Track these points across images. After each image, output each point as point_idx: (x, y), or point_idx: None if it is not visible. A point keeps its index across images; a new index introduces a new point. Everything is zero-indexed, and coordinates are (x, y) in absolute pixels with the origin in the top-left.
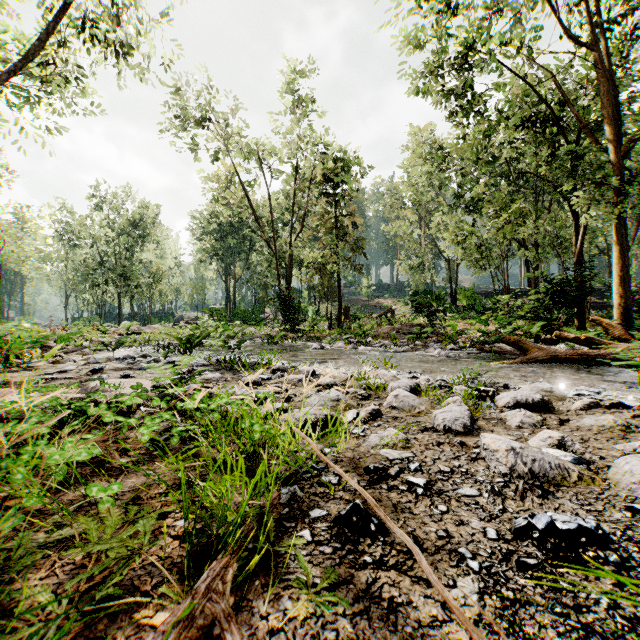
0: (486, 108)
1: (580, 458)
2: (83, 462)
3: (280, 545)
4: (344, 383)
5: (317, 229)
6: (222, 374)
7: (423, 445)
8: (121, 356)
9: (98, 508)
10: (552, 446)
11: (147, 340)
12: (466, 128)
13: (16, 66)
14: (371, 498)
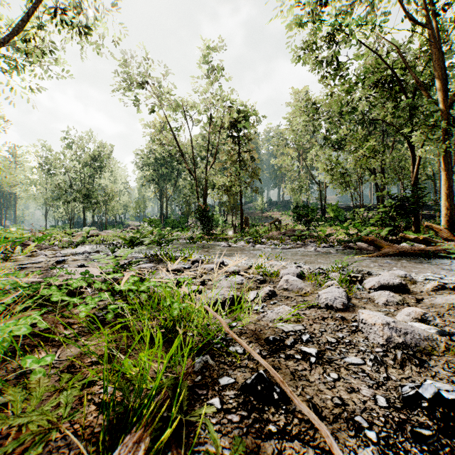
0: (347, 73)
1: (442, 330)
2: (33, 334)
3: (192, 414)
4: (246, 271)
5: (225, 161)
6: (154, 264)
7: (311, 319)
8: (81, 251)
9: (30, 378)
10: (416, 320)
11: (102, 240)
12: (333, 88)
13: (5, 39)
14: (276, 373)
